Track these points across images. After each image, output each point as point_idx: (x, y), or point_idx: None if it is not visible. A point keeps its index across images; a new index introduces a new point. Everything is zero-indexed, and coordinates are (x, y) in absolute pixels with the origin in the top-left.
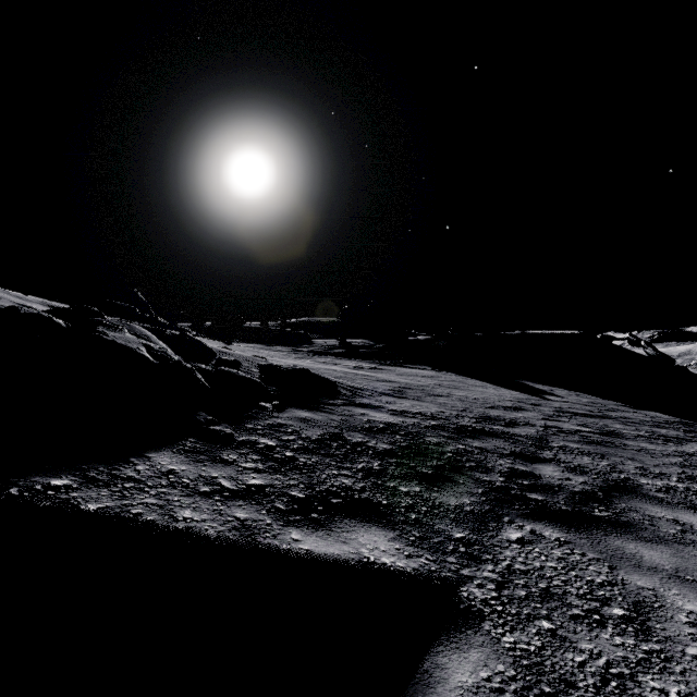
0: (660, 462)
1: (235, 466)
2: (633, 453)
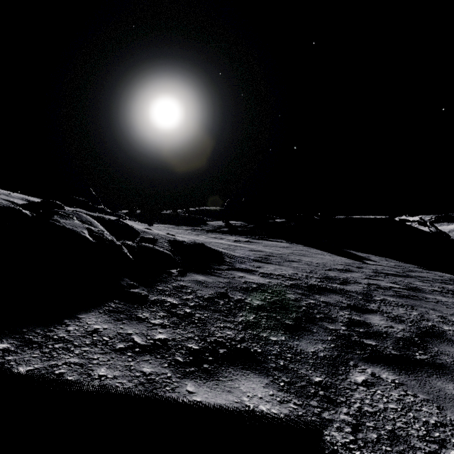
0: (453, 311)
1: (147, 323)
2: (433, 304)
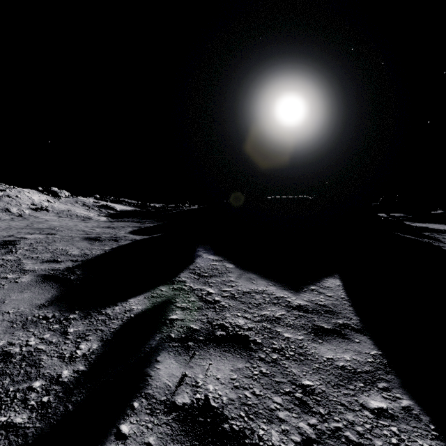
0: None
1: None
2: None
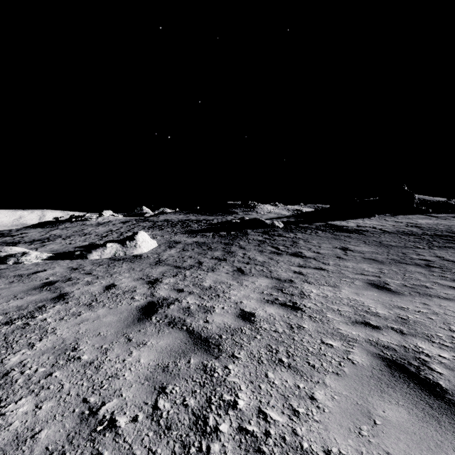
0: None
1: None
2: None
